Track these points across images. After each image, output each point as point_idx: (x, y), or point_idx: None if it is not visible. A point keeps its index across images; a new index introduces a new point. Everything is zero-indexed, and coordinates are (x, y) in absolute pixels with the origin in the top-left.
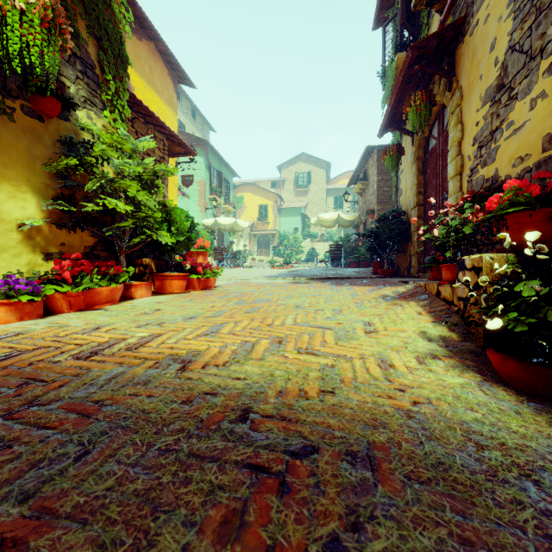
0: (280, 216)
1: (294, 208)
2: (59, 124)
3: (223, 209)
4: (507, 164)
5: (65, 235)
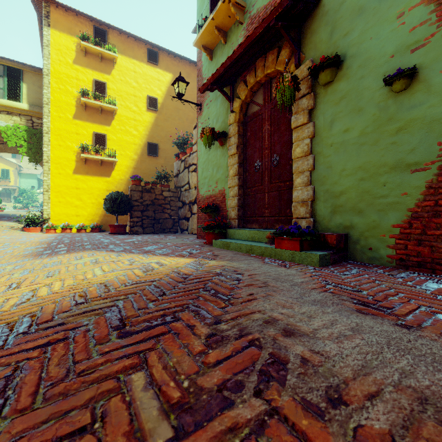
0: (20, 177)
1: (32, 174)
2: None
3: None
4: None
5: None
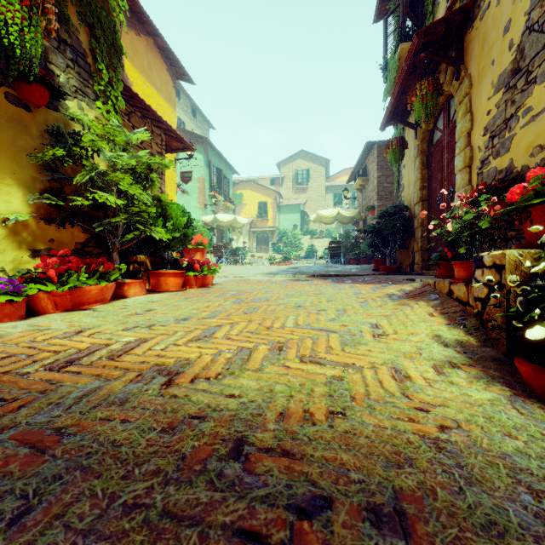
0: (279, 213)
1: (293, 205)
2: (47, 114)
3: (223, 206)
4: (524, 153)
5: (54, 231)
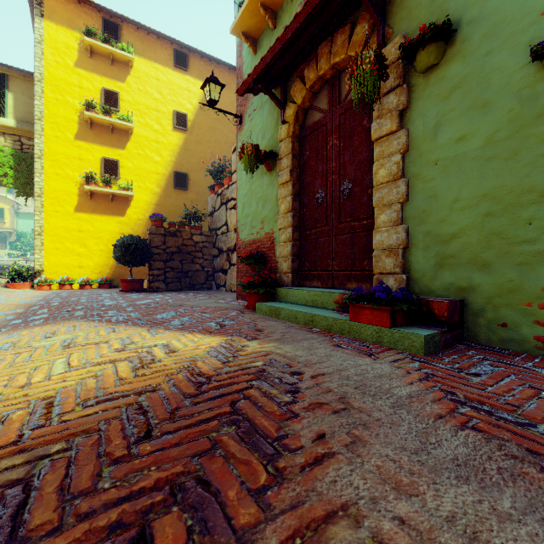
0: (18, 217)
1: (33, 213)
2: None
3: None
4: None
5: None
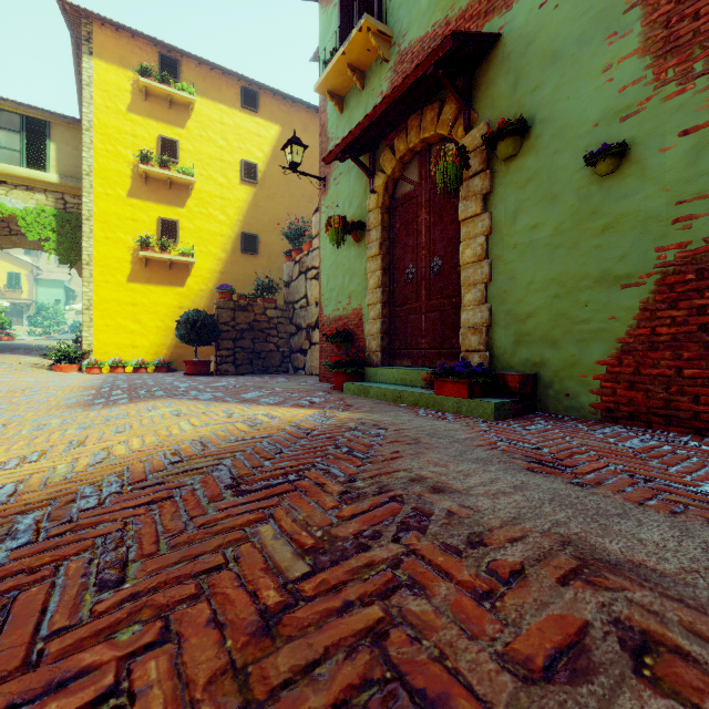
0: (38, 285)
1: (56, 280)
2: None
3: None
4: None
5: None
